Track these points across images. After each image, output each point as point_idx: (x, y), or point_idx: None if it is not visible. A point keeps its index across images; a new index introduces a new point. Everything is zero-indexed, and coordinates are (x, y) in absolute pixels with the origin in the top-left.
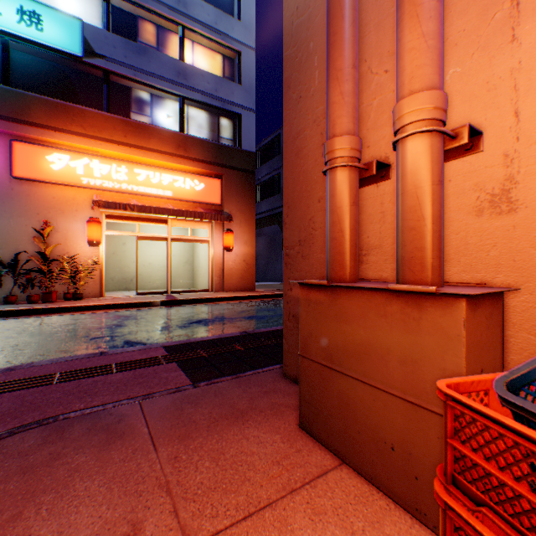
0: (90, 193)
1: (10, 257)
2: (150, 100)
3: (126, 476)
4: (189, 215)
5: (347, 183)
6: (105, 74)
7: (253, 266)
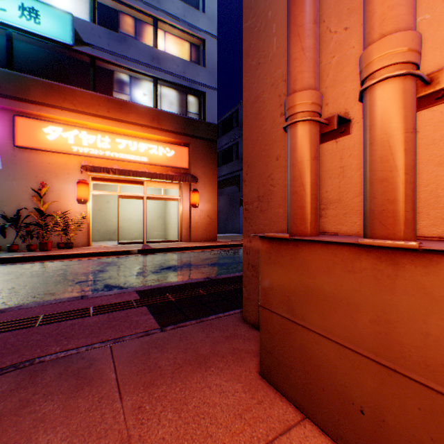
0: (79, 159)
1: (13, 213)
2: (129, 81)
3: (89, 429)
4: (162, 177)
5: (308, 138)
6: (91, 59)
7: (215, 220)
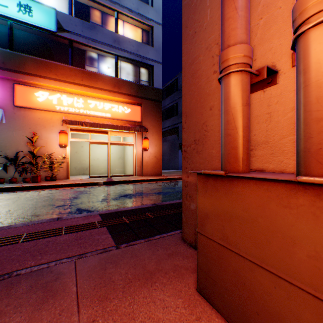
0: (61, 115)
1: (13, 154)
2: (97, 58)
3: None
4: (121, 128)
5: (240, 86)
6: (70, 42)
7: (160, 160)
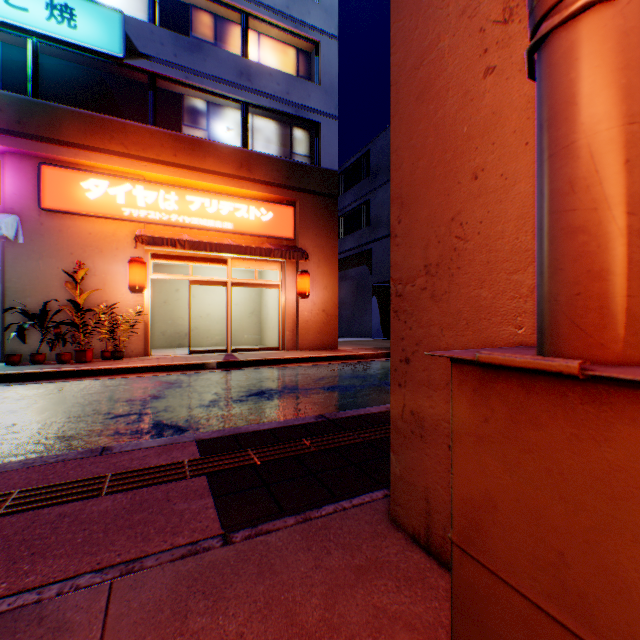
0: (133, 228)
1: (39, 307)
2: (206, 110)
3: None
4: (253, 253)
5: (626, 53)
6: (151, 79)
7: (335, 318)
